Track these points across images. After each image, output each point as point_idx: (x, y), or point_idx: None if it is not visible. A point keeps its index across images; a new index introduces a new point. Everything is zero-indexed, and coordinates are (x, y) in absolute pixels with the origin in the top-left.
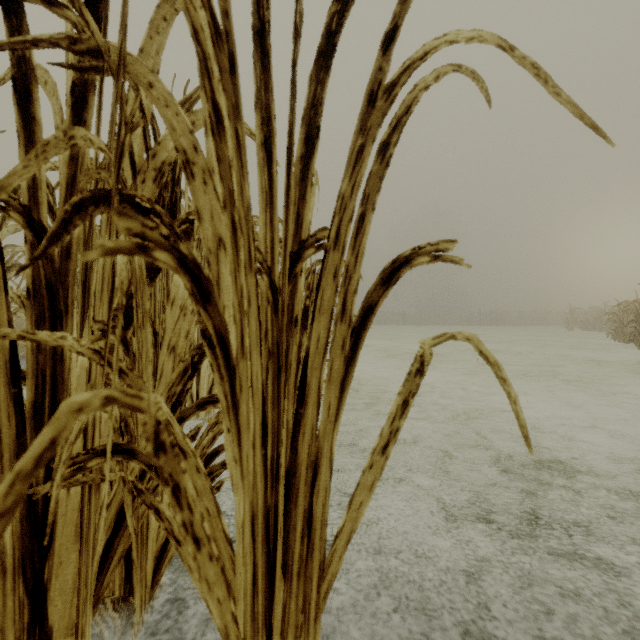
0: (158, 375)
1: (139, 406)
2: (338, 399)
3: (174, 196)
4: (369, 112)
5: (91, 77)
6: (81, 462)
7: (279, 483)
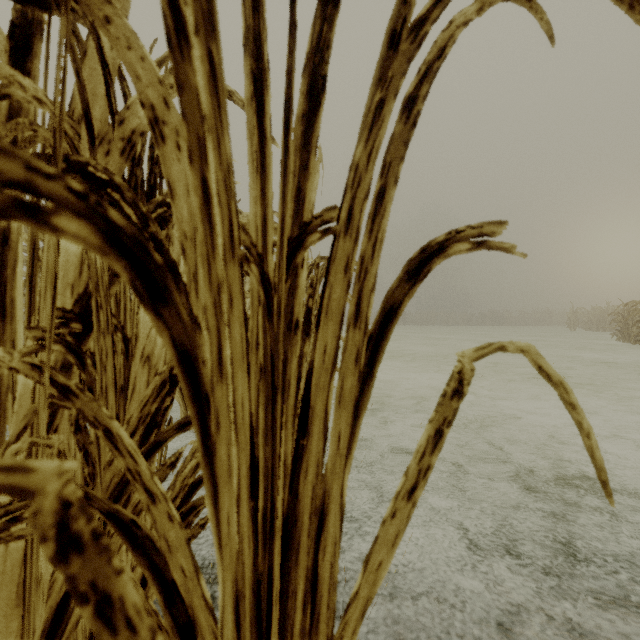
0: (130, 390)
1: (22, 484)
2: (350, 427)
3: (153, 177)
4: (390, 57)
5: (38, 18)
6: (16, 511)
7: (274, 538)
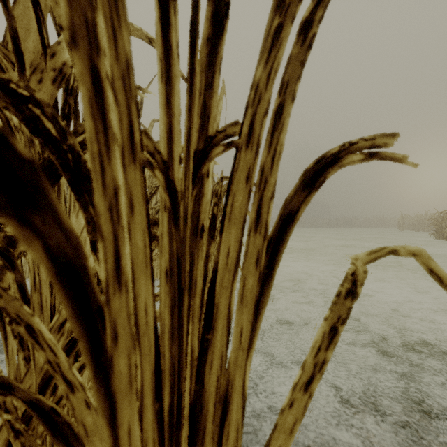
0: None
1: None
2: (251, 323)
3: None
4: None
5: None
6: None
7: (181, 427)
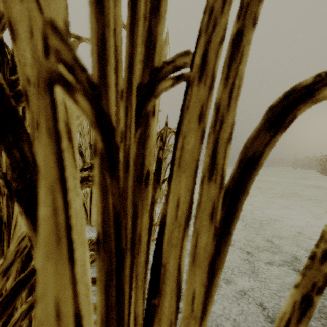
0: (13, 225)
1: None
2: (205, 287)
3: None
4: None
5: None
6: None
7: None
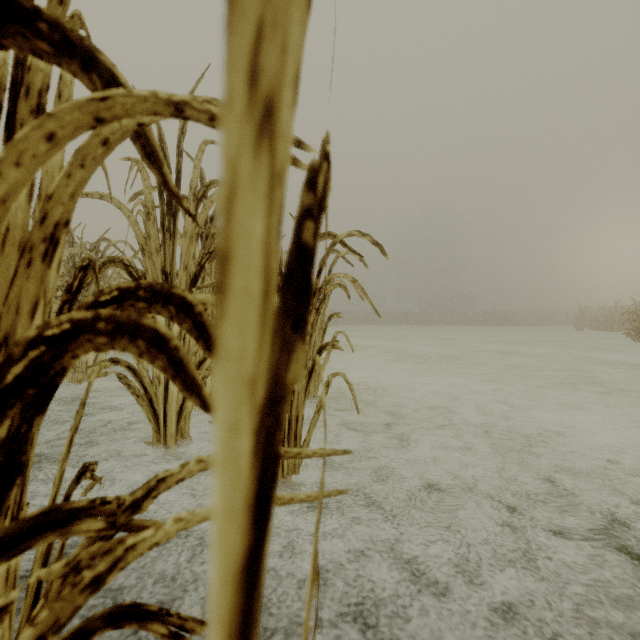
0: None
1: None
2: None
3: None
4: None
5: None
6: None
7: None
